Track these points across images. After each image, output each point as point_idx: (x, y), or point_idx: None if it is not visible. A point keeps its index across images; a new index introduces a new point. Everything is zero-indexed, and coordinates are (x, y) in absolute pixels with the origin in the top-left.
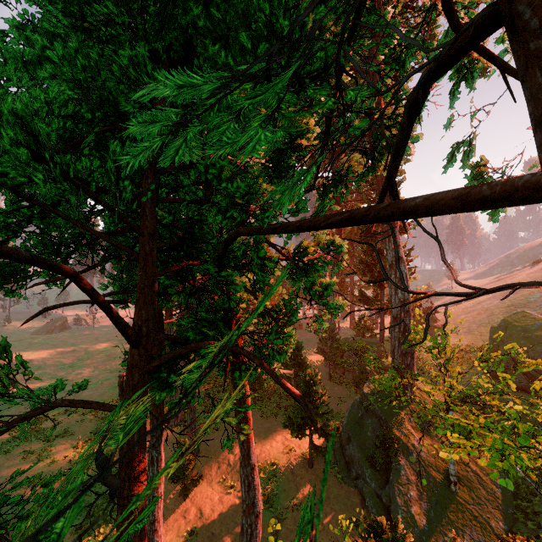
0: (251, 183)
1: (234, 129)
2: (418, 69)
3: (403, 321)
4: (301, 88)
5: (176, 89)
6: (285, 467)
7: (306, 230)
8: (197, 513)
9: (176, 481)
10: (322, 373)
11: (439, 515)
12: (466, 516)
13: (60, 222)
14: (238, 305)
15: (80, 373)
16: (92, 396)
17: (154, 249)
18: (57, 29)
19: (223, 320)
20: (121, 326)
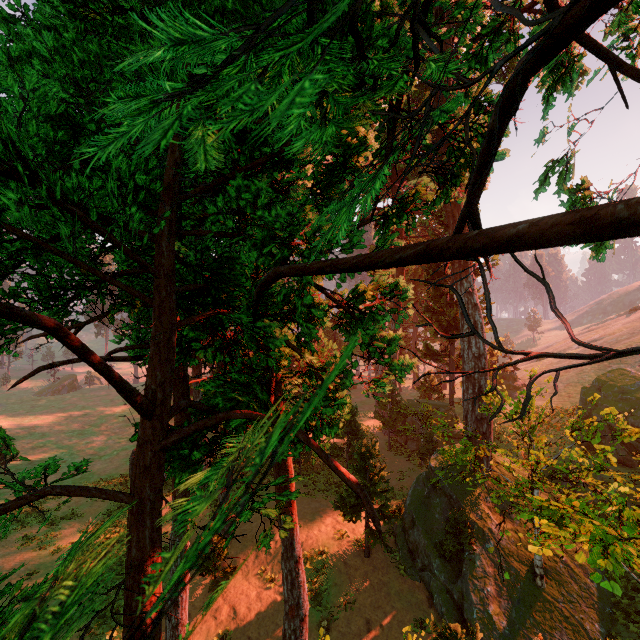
0: (294, 211)
1: (257, 91)
2: (519, 51)
3: (495, 389)
4: (363, 59)
5: (173, 46)
6: (337, 556)
7: (365, 269)
8: (230, 613)
9: (205, 574)
10: (380, 441)
11: (522, 615)
12: (555, 616)
13: (60, 260)
14: (279, 363)
15: (91, 442)
16: (106, 470)
17: (172, 294)
18: (52, 19)
19: (260, 382)
20: (126, 393)
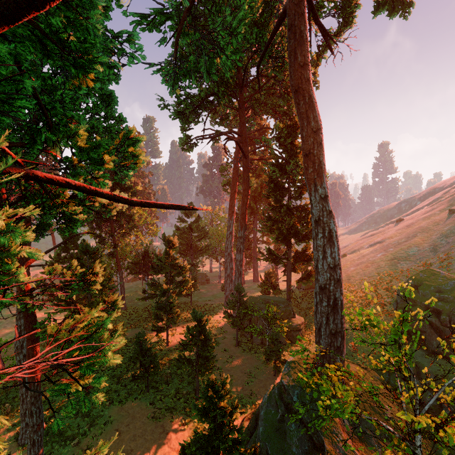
0: None
1: None
2: None
3: None
4: None
5: None
6: None
7: None
8: None
9: None
10: (229, 336)
11: None
12: None
13: None
14: None
15: None
16: None
17: None
18: None
19: None
20: None
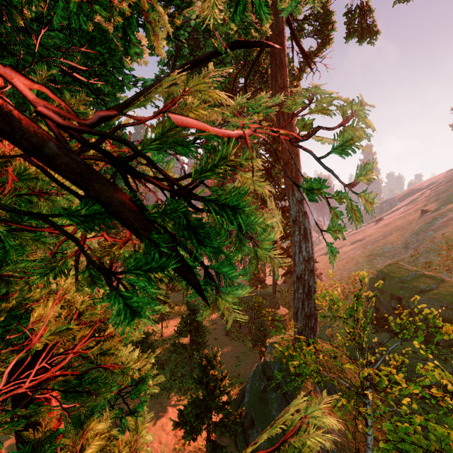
0: None
1: None
2: None
3: None
4: None
5: None
6: None
7: None
8: None
9: None
10: (219, 327)
11: None
12: None
13: None
14: None
15: None
16: None
17: None
18: None
19: None
20: None
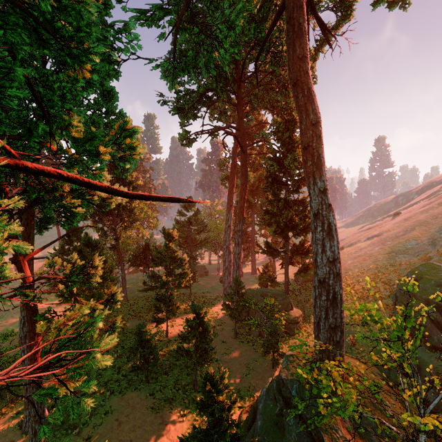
0: None
1: None
2: None
3: None
4: None
5: None
6: None
7: None
8: None
9: None
10: (227, 328)
11: None
12: None
13: None
14: None
15: None
16: None
17: None
18: None
19: None
20: None
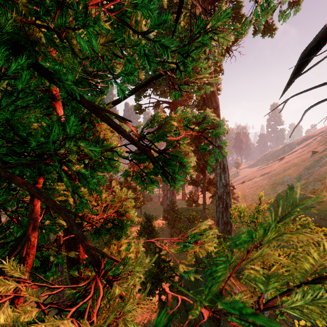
0: None
1: None
2: None
3: None
4: None
5: None
6: (139, 322)
7: None
8: None
9: None
10: (166, 233)
11: None
12: None
13: None
14: None
15: None
16: None
17: None
18: None
19: None
20: None
